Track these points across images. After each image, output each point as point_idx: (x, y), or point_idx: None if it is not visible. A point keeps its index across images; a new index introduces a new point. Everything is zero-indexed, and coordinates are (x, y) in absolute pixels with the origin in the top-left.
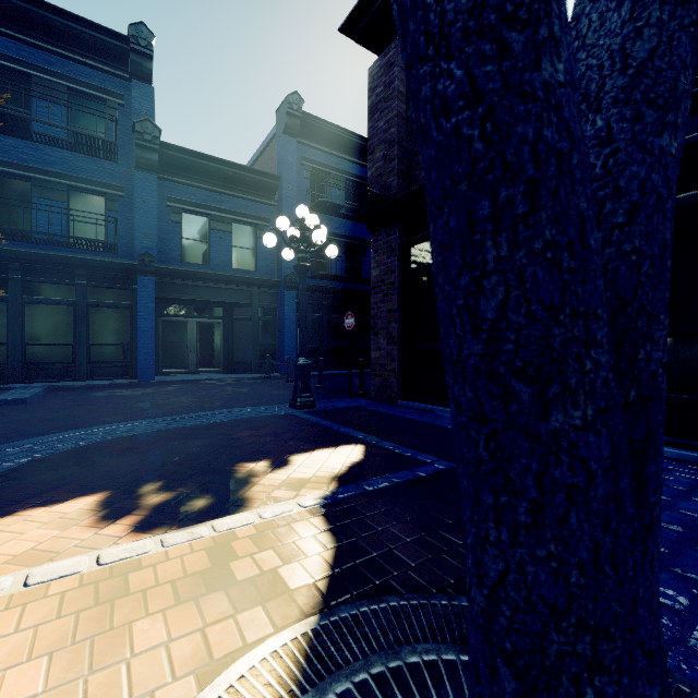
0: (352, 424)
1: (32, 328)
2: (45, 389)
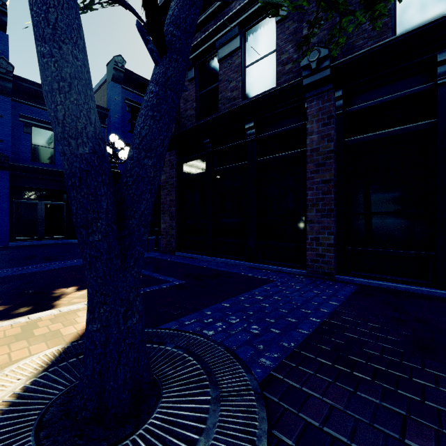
0: None
1: None
2: None
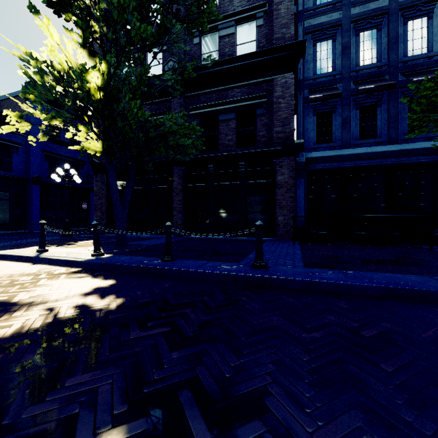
0: (91, 238)
1: None
2: None
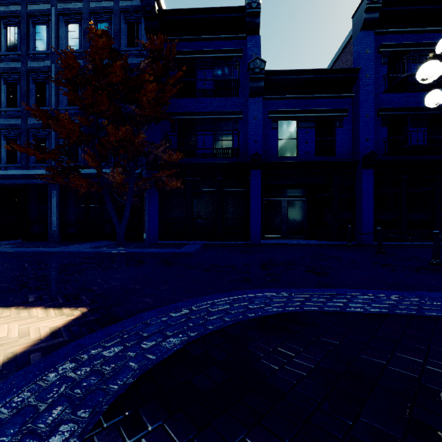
0: None
1: (196, 208)
2: (202, 246)
